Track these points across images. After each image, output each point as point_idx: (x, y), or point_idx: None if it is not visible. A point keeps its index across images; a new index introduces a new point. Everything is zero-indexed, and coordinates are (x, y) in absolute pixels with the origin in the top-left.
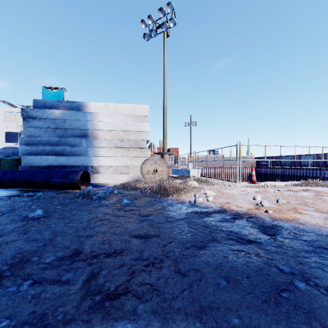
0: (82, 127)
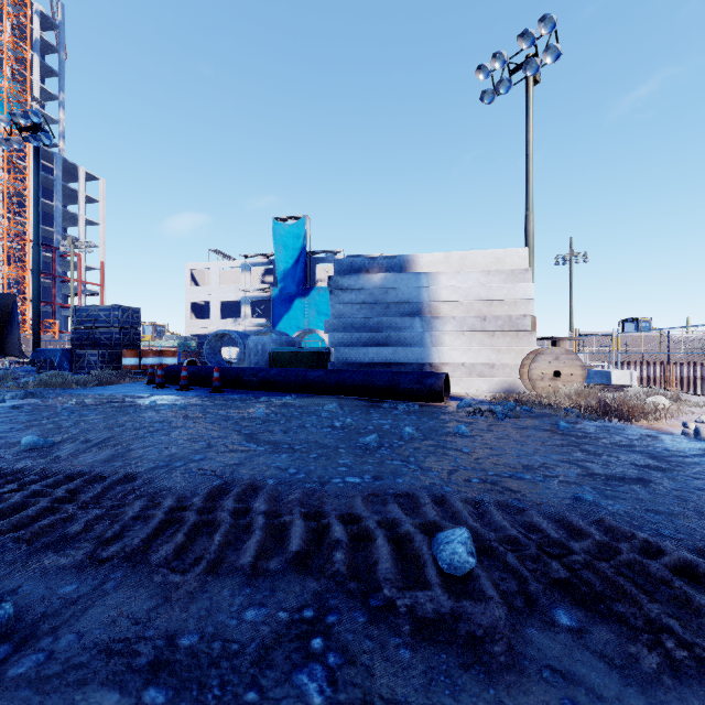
0: (414, 299)
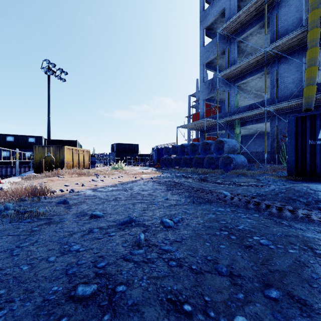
0: None
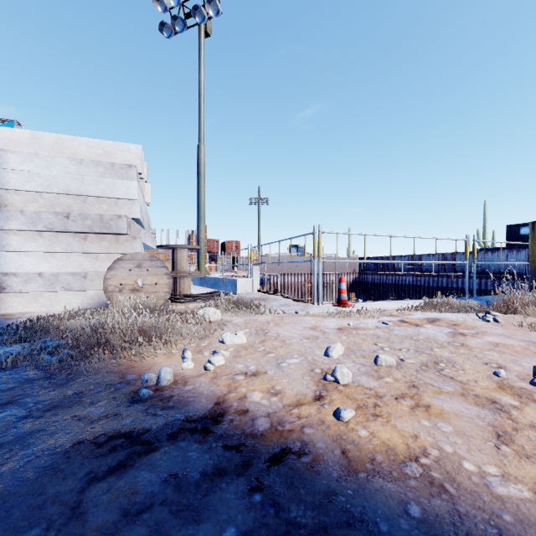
0: None
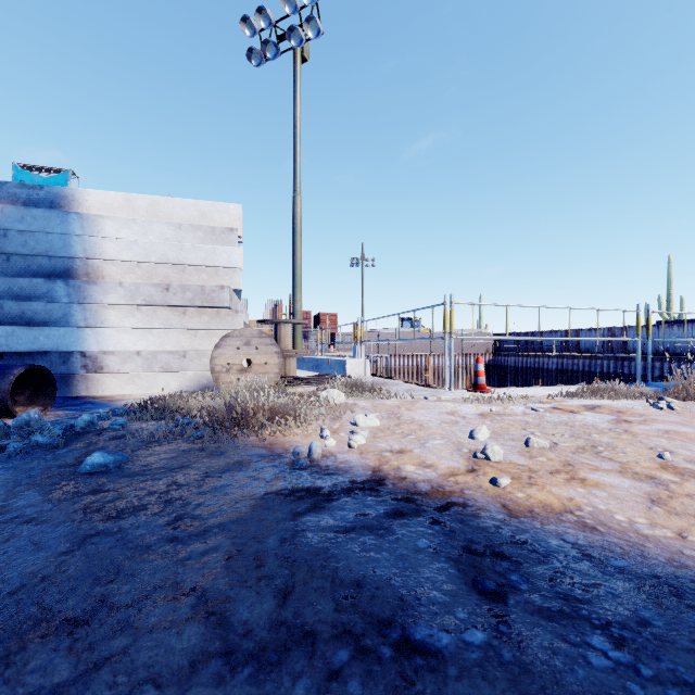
0: (57, 252)
